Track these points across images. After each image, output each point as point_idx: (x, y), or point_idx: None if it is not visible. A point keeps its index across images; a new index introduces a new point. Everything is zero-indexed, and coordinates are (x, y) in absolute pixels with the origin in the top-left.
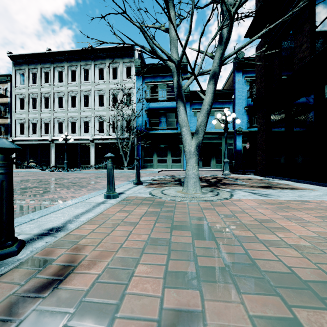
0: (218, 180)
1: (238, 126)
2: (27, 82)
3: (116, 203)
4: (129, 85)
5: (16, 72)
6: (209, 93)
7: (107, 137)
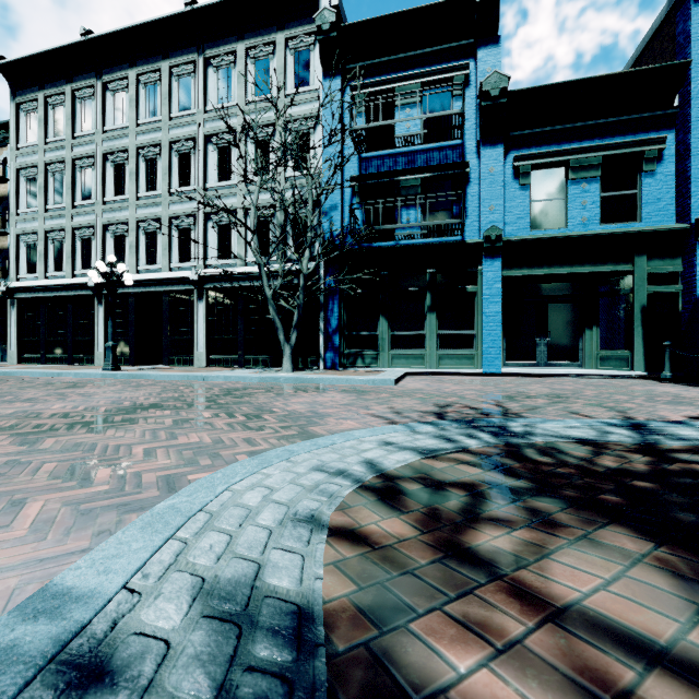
0: None
1: None
2: (42, 133)
3: None
4: (303, 106)
5: (18, 112)
6: None
7: (239, 270)
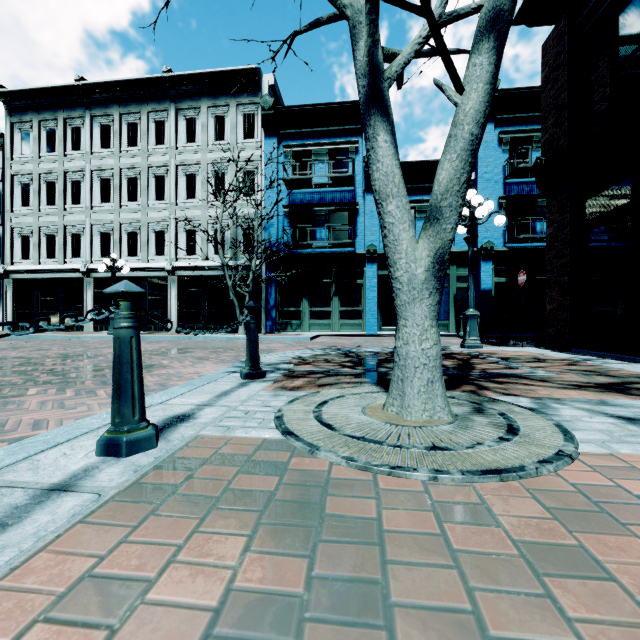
0: (463, 361)
1: (485, 239)
2: (37, 149)
3: (119, 488)
4: (250, 152)
5: (12, 129)
6: (477, 83)
7: (203, 263)
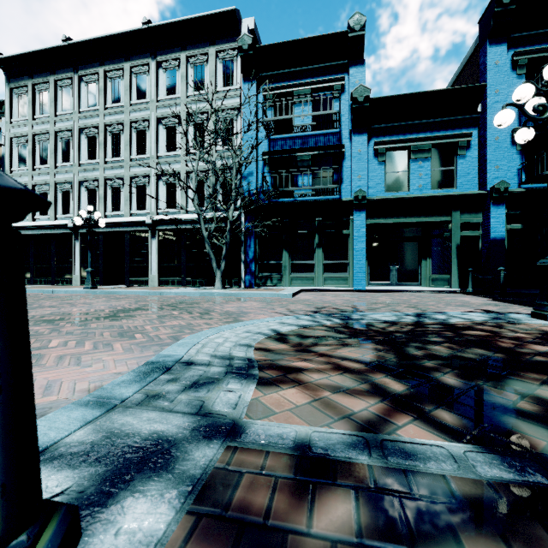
0: None
1: (495, 179)
2: (31, 111)
3: None
4: (229, 100)
5: (11, 94)
6: None
7: (182, 216)
